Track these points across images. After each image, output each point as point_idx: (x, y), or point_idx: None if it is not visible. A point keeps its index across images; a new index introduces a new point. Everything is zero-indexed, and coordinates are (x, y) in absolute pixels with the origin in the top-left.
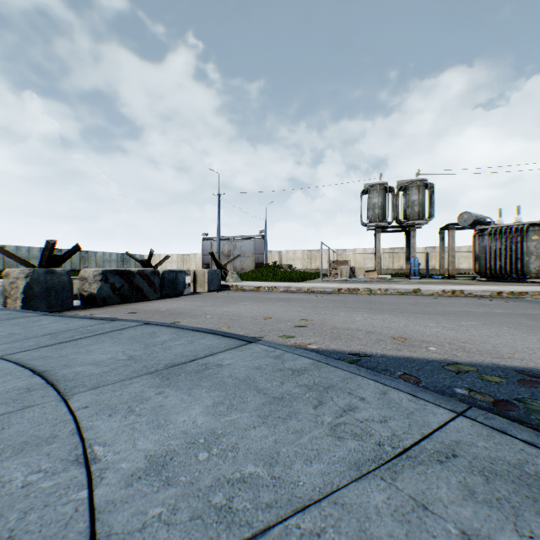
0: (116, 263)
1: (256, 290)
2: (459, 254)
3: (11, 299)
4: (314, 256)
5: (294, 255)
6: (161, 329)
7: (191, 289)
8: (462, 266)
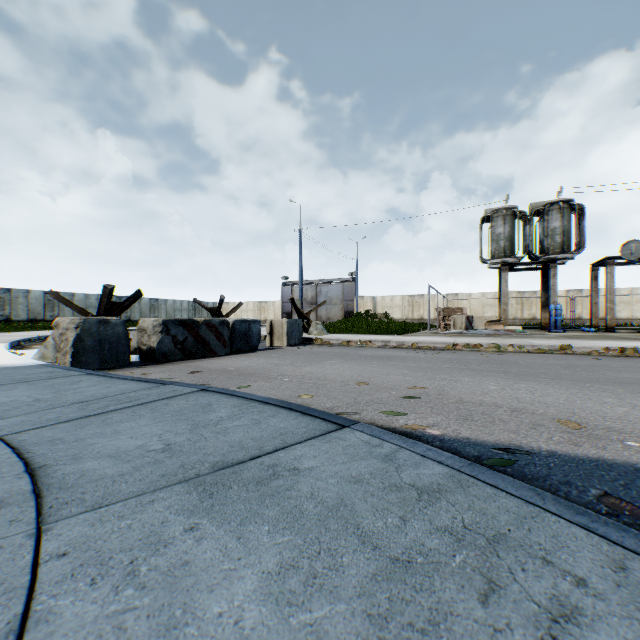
0: (186, 312)
1: (345, 345)
2: (616, 298)
3: (61, 354)
4: (416, 302)
5: (392, 301)
6: (220, 399)
7: (267, 343)
8: (621, 314)
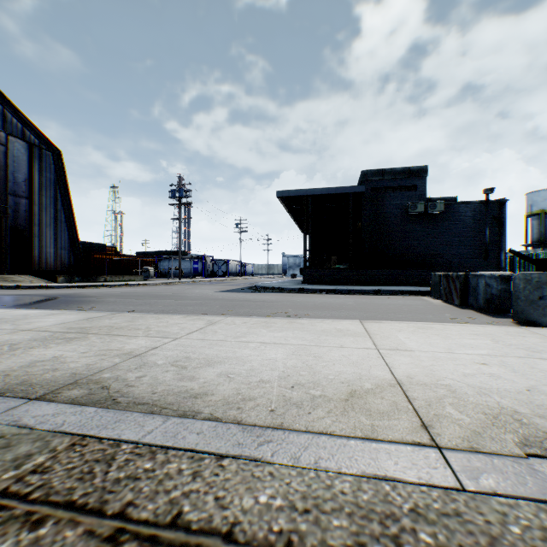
0: None
1: None
2: None
3: None
4: None
5: None
6: (326, 288)
7: None
8: None
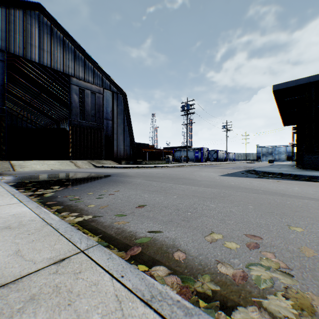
0: None
1: None
2: None
3: None
4: None
5: None
6: None
7: None
8: None
